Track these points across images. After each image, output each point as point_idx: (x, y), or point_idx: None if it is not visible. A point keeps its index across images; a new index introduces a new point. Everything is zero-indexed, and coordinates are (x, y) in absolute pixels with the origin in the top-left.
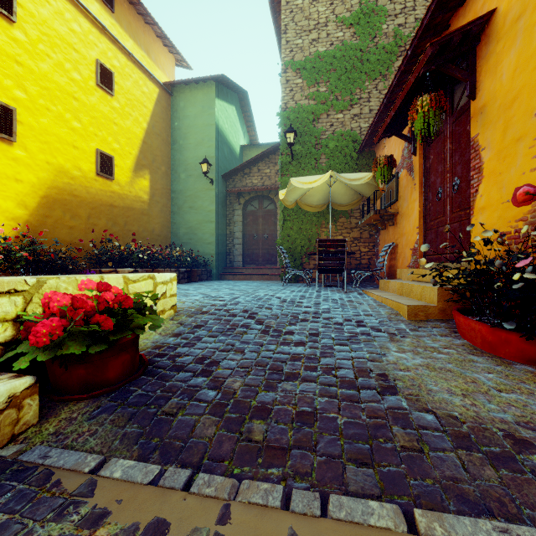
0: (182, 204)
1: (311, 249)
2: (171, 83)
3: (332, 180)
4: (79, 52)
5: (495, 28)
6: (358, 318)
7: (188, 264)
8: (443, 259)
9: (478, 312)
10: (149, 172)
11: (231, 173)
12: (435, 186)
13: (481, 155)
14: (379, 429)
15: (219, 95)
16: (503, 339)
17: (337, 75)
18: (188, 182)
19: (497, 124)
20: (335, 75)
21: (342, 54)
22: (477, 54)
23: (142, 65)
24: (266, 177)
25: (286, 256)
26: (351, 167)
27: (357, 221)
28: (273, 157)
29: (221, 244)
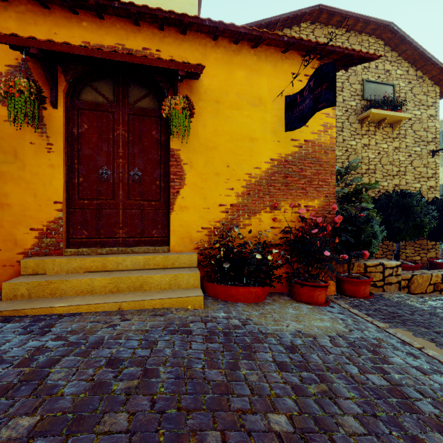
0: None
1: None
2: None
3: None
4: None
5: (198, 88)
6: (203, 332)
7: None
8: (112, 243)
9: (234, 282)
10: None
11: None
12: (93, 162)
13: (183, 167)
14: (386, 346)
15: None
16: (265, 291)
17: None
18: None
19: (200, 154)
20: None
21: None
22: (179, 88)
23: None
24: None
25: None
26: None
27: None
28: None
29: None
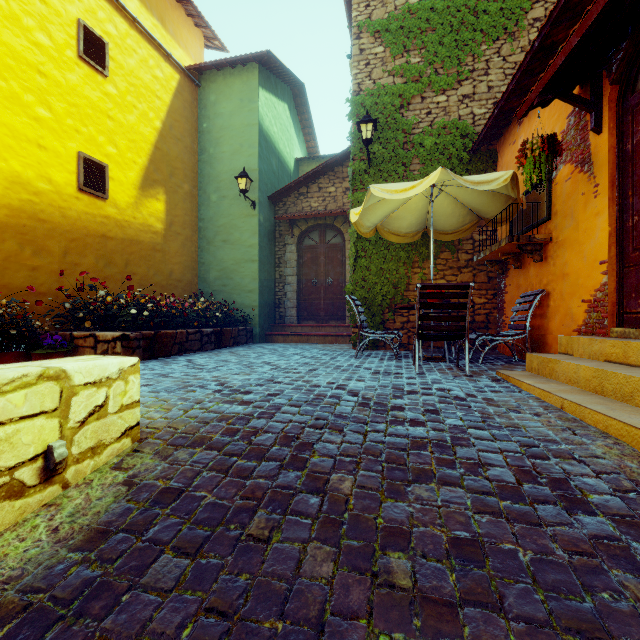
0: (212, 237)
1: (398, 299)
2: (196, 67)
3: (434, 191)
4: (48, 4)
5: None
6: (547, 468)
7: (217, 321)
8: None
9: None
10: (164, 190)
11: (281, 194)
12: None
13: None
14: None
15: (265, 83)
16: None
17: (437, 37)
18: (221, 205)
19: None
20: (434, 37)
21: (446, 4)
22: None
23: (153, 38)
24: (330, 198)
25: (360, 311)
26: (459, 174)
27: (468, 257)
28: (340, 169)
29: (267, 293)
